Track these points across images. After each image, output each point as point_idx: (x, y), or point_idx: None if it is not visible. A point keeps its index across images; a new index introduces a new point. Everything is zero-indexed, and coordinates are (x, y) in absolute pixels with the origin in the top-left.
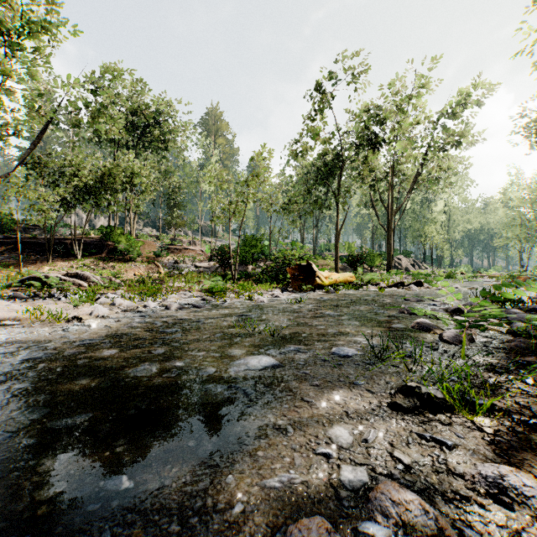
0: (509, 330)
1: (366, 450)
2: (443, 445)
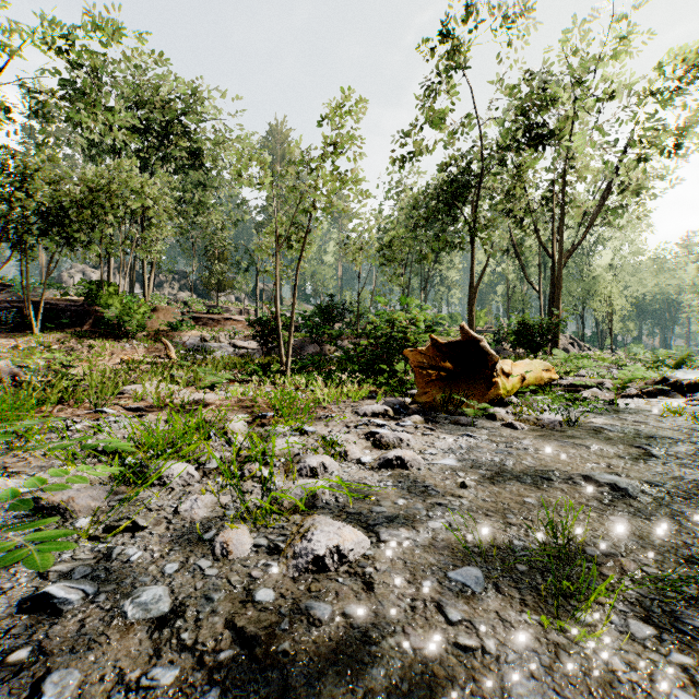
0: None
1: None
2: None
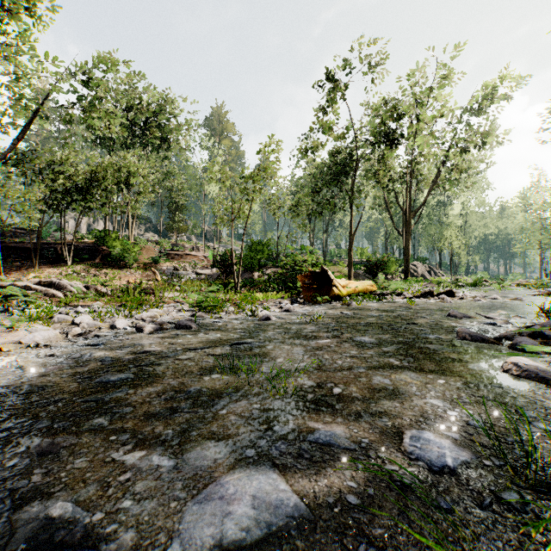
0: None
1: None
2: None
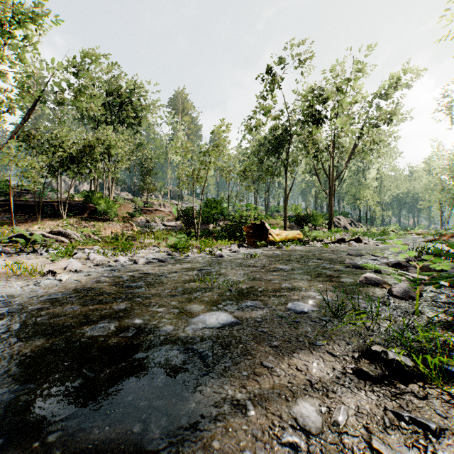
0: (452, 284)
1: (339, 437)
2: (426, 429)
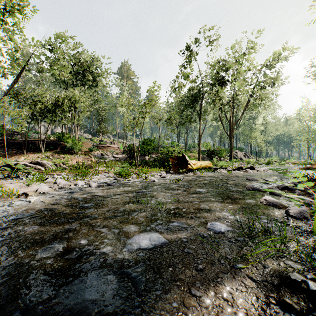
0: None
1: None
2: None
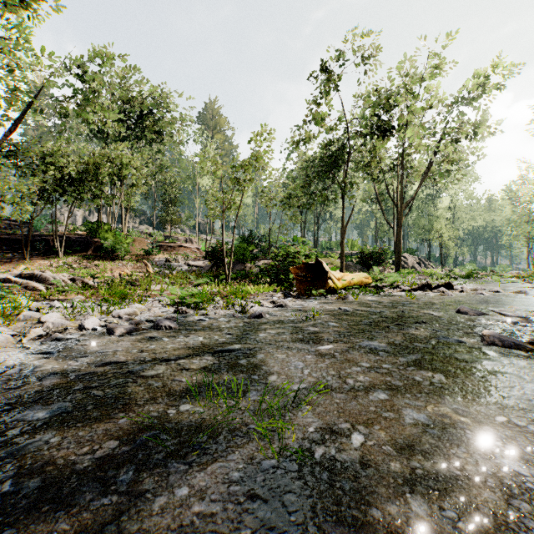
0: None
1: None
2: None
